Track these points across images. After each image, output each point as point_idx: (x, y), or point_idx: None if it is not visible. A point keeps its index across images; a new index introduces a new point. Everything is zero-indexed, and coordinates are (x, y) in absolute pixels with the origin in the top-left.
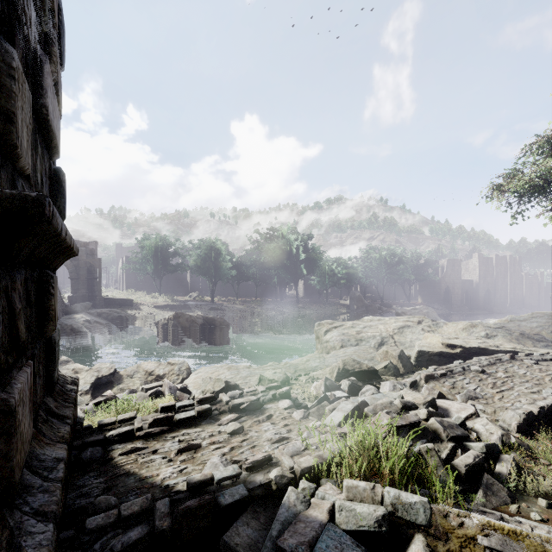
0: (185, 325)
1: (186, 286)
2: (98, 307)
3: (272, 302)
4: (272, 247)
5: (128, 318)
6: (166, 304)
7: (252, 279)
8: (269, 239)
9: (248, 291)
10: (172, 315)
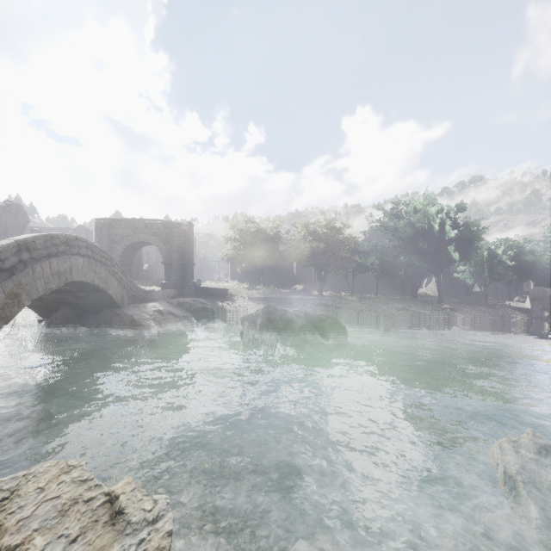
0: (278, 325)
1: (292, 279)
2: (187, 296)
3: (400, 300)
4: (401, 224)
5: (214, 311)
6: (264, 296)
7: (371, 269)
8: (396, 215)
9: (365, 286)
10: (261, 309)
